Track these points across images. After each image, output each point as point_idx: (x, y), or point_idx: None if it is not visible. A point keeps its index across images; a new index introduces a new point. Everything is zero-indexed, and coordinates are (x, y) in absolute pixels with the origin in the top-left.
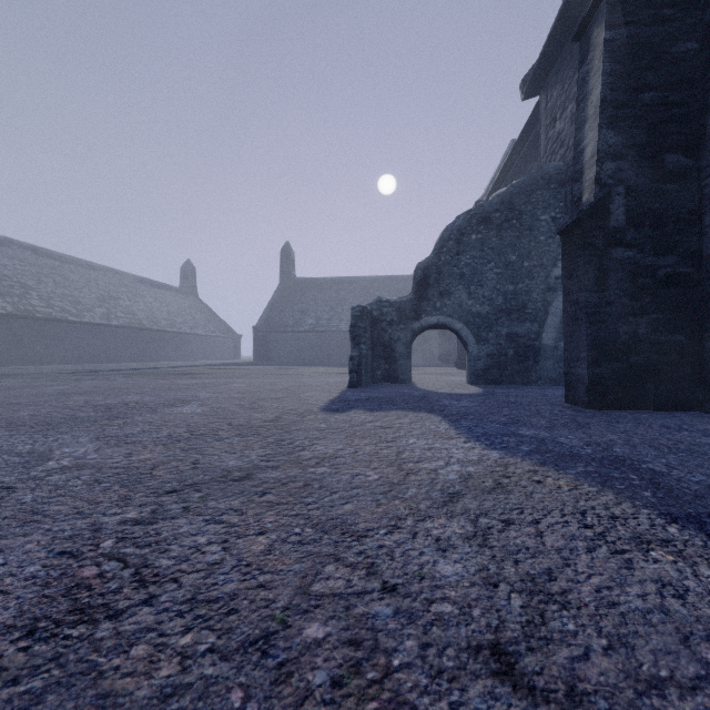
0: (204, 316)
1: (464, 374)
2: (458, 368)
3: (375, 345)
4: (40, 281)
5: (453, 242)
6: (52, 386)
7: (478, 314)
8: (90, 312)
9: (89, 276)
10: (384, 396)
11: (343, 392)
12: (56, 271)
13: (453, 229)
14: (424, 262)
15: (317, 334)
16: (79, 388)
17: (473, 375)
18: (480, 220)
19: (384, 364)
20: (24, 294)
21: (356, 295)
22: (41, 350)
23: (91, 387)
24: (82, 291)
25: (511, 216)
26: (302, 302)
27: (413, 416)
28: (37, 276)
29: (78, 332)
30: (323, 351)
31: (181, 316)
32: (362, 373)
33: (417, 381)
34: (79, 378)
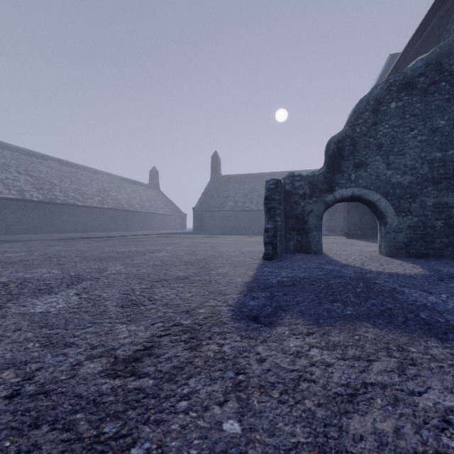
0: (163, 202)
1: (361, 243)
2: (347, 238)
3: (288, 217)
4: (62, 180)
5: (369, 112)
6: (13, 253)
7: (399, 184)
8: (91, 199)
9: (92, 177)
10: (311, 277)
11: (259, 267)
12: (72, 174)
13: (369, 99)
14: (337, 135)
15: (235, 212)
16: (26, 256)
17: (392, 248)
18: (401, 86)
19: (296, 235)
20: (51, 188)
21: (262, 185)
22: (60, 223)
23: (38, 255)
24: (87, 186)
25: (439, 78)
26: (225, 191)
27: (427, 359)
28: (60, 177)
29: (83, 212)
30: (239, 224)
31: (148, 202)
32: (277, 245)
33: (327, 251)
34: (54, 245)
